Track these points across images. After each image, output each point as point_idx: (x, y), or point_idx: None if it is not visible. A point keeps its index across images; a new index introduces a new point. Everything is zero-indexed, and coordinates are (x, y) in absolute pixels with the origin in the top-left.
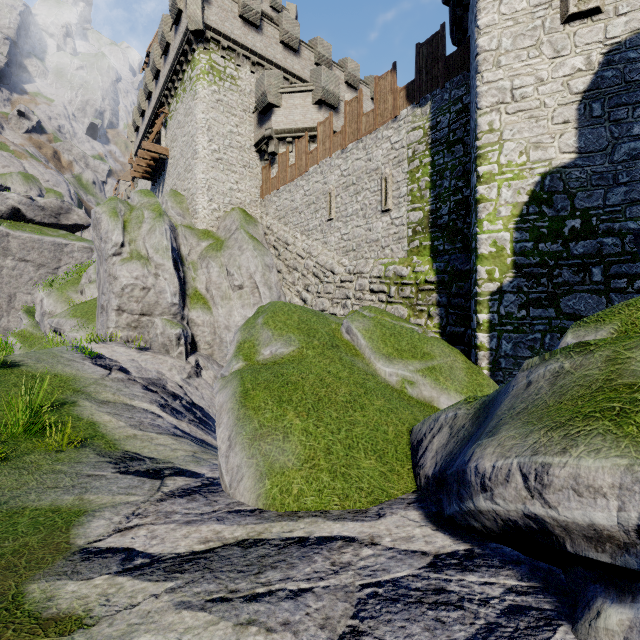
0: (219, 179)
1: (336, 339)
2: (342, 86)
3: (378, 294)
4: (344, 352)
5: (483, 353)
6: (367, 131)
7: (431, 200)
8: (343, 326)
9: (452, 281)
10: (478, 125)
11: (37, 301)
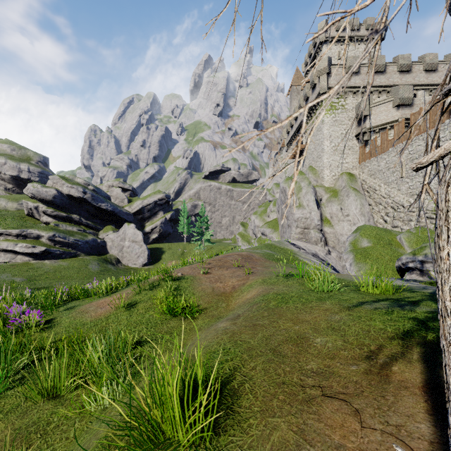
0: (335, 160)
1: (392, 242)
2: (421, 74)
3: (430, 219)
4: (394, 246)
5: None
6: (424, 130)
7: None
8: (398, 236)
9: None
10: None
11: (252, 220)
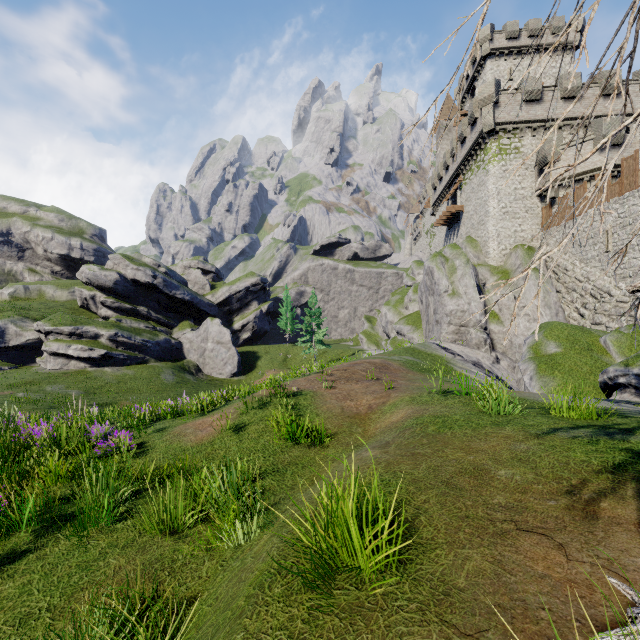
0: (505, 227)
1: (592, 346)
2: (636, 98)
3: None
4: (595, 353)
5: None
6: None
7: None
8: (601, 339)
9: None
10: None
11: (382, 314)
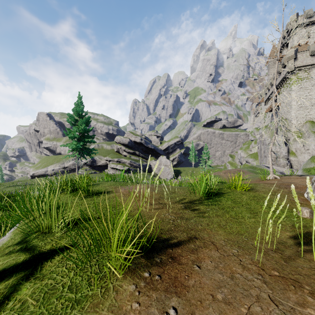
0: (300, 113)
1: None
2: None
3: None
4: None
5: None
6: None
7: None
8: None
9: None
10: None
11: (238, 153)
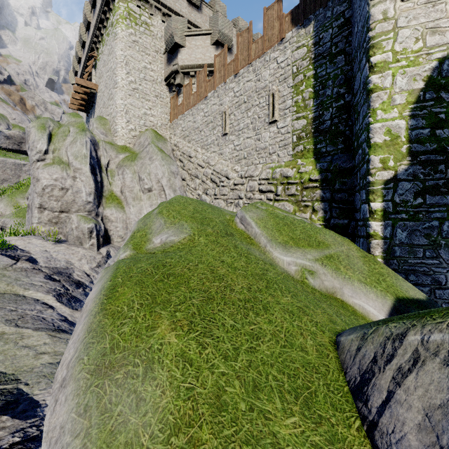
0: (135, 105)
1: (230, 228)
2: (234, 39)
3: (266, 193)
4: (239, 240)
5: (377, 241)
6: (256, 56)
7: (314, 108)
8: (237, 217)
9: (335, 178)
10: (371, 15)
11: None
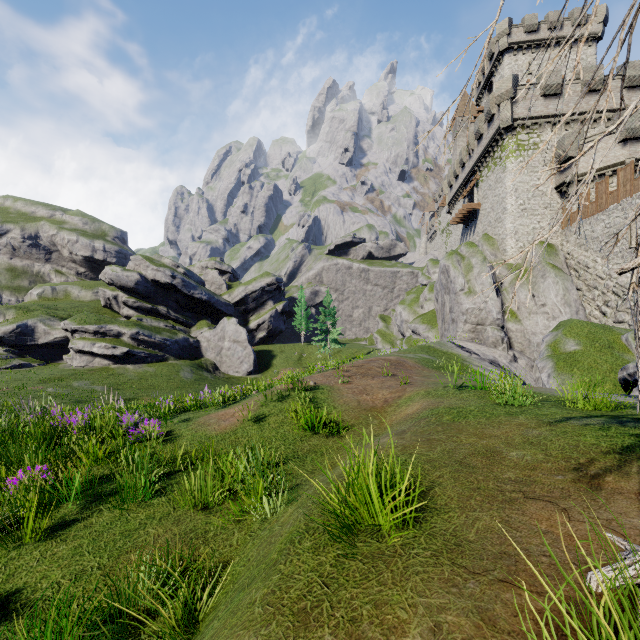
0: (523, 224)
1: (614, 344)
2: None
3: None
4: (616, 351)
5: None
6: None
7: None
8: (623, 336)
9: None
10: None
11: (397, 313)
